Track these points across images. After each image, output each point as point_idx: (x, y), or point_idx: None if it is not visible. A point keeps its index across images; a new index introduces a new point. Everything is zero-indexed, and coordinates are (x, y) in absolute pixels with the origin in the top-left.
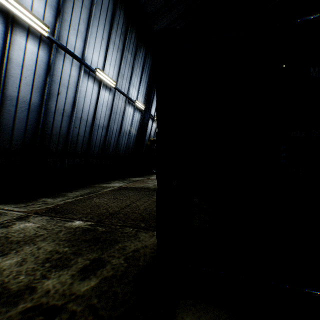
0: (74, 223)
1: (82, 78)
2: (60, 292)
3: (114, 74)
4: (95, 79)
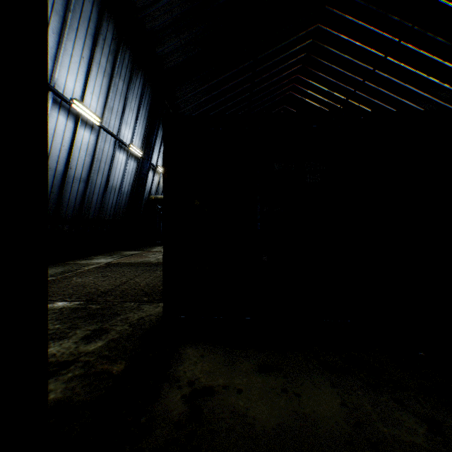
0: (56, 304)
1: (50, 110)
2: (68, 353)
3: (99, 106)
4: (70, 112)
